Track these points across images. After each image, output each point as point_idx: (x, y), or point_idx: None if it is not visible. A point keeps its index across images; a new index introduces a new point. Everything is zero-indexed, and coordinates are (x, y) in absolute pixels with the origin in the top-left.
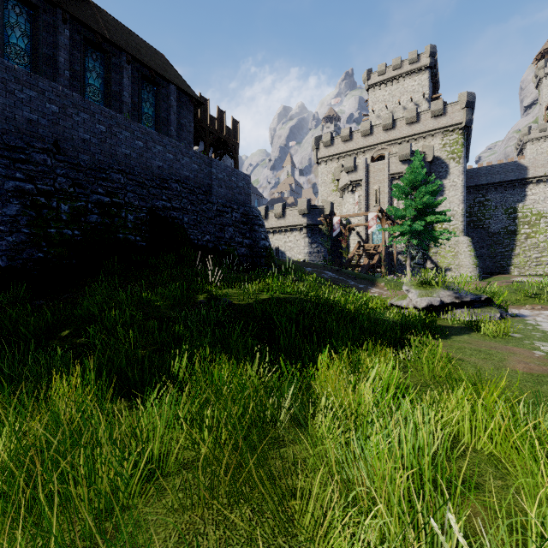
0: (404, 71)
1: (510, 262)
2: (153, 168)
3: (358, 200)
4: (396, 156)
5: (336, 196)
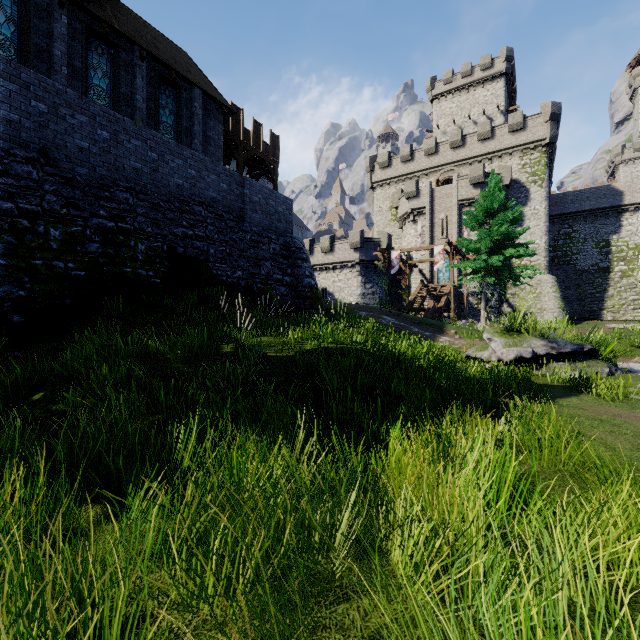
0: (475, 79)
1: (602, 305)
2: (171, 186)
3: (421, 232)
4: (466, 178)
5: (395, 227)
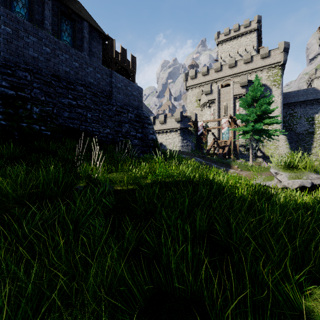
0: (241, 32)
1: (310, 152)
2: (60, 71)
3: (213, 112)
4: (237, 83)
5: (198, 110)
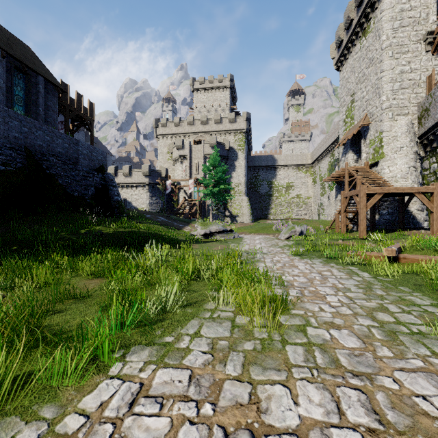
0: (215, 86)
1: (269, 212)
2: (35, 146)
3: (185, 169)
4: (208, 143)
5: (171, 164)
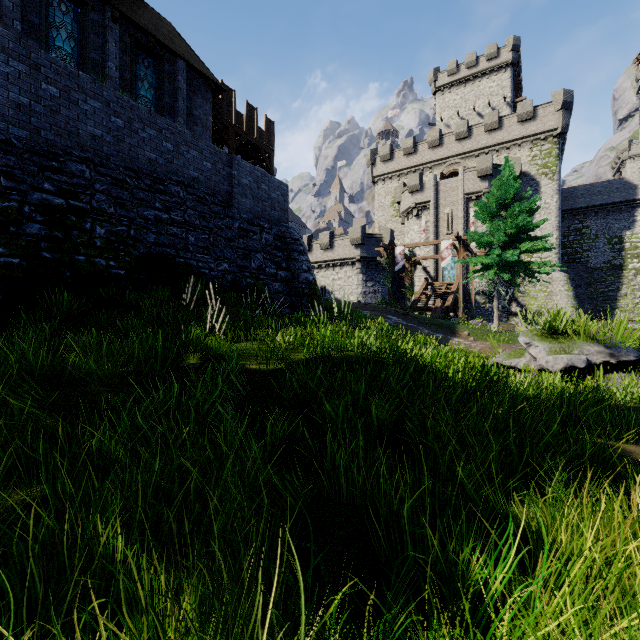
0: (480, 69)
1: (615, 304)
2: (141, 160)
3: (425, 227)
4: (473, 171)
5: (397, 223)
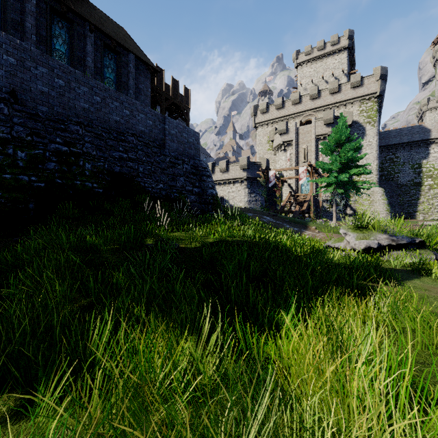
0: (327, 51)
1: (416, 209)
2: (111, 122)
3: (289, 157)
4: (321, 120)
5: (271, 154)
